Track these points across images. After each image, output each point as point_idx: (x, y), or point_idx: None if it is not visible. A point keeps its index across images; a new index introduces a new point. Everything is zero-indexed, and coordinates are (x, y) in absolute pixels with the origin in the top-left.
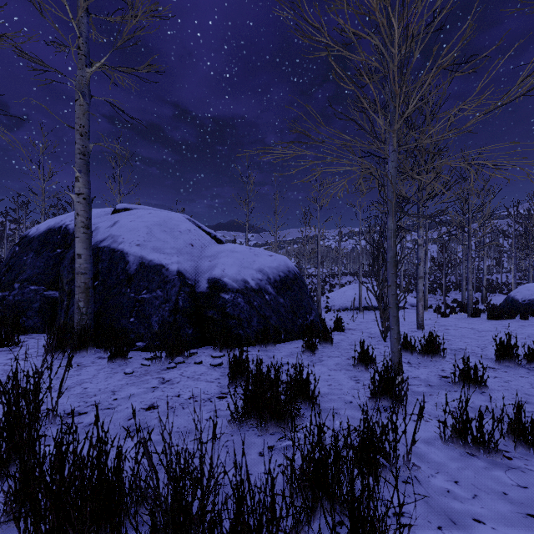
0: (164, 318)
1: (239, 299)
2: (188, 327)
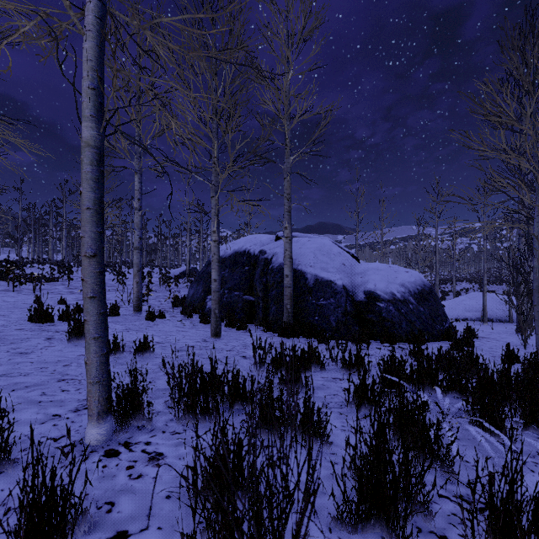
0: (338, 318)
1: (391, 307)
2: (355, 325)
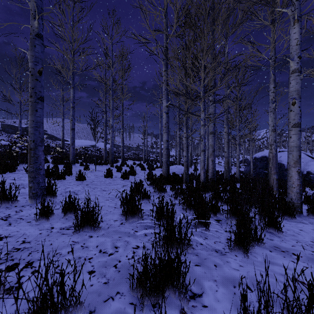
0: None
1: None
2: None
